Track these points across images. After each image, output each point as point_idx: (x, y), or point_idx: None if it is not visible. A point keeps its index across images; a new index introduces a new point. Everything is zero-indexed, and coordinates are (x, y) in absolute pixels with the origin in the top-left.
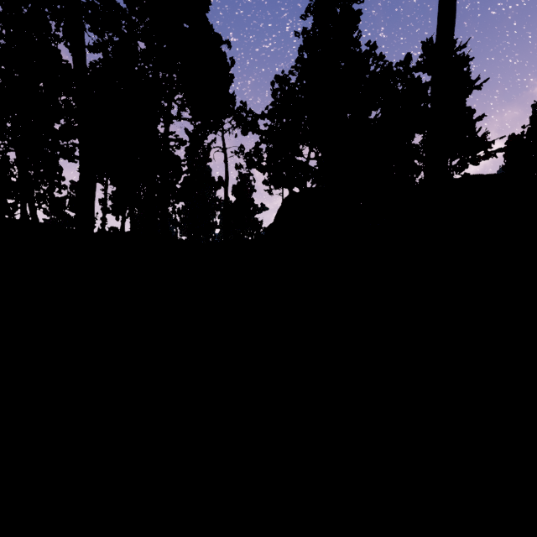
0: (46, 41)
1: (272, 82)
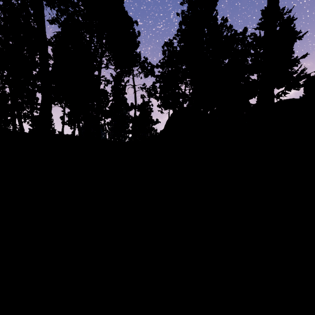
0: (28, 22)
1: (162, 46)
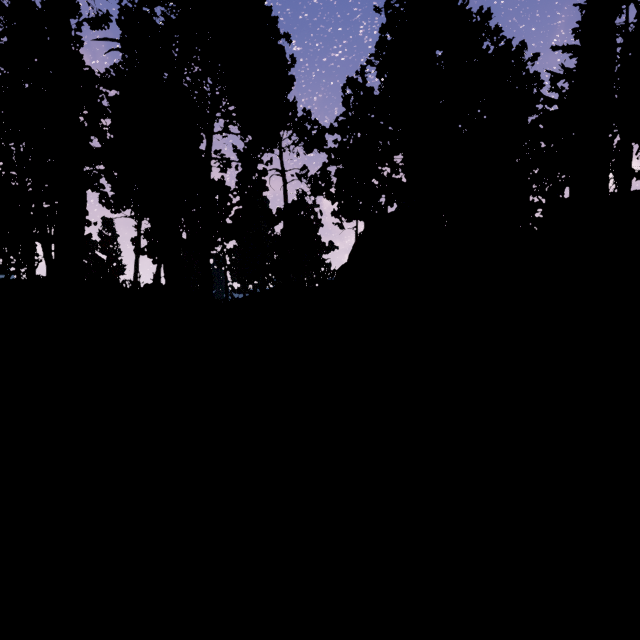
0: None
1: (343, 87)
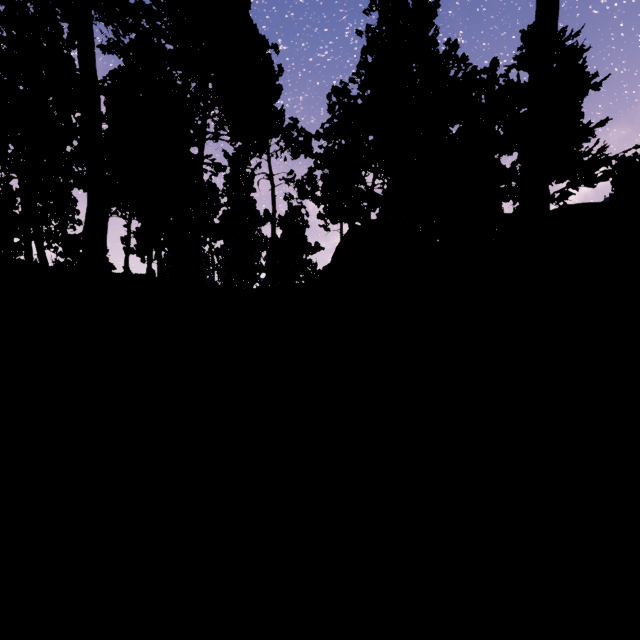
0: (57, 47)
1: (328, 95)
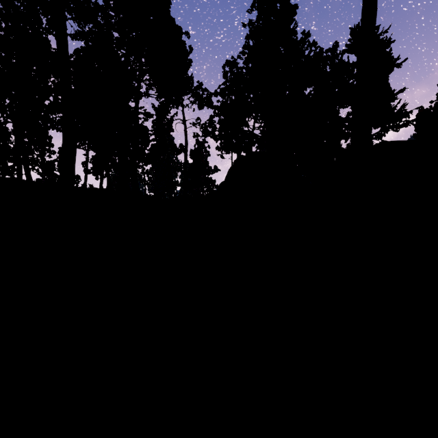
0: (38, 33)
1: (223, 66)
